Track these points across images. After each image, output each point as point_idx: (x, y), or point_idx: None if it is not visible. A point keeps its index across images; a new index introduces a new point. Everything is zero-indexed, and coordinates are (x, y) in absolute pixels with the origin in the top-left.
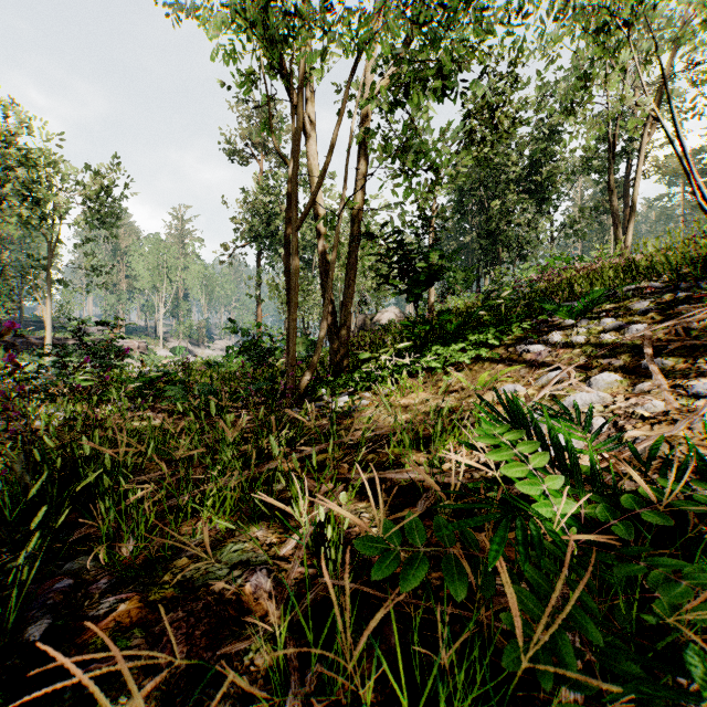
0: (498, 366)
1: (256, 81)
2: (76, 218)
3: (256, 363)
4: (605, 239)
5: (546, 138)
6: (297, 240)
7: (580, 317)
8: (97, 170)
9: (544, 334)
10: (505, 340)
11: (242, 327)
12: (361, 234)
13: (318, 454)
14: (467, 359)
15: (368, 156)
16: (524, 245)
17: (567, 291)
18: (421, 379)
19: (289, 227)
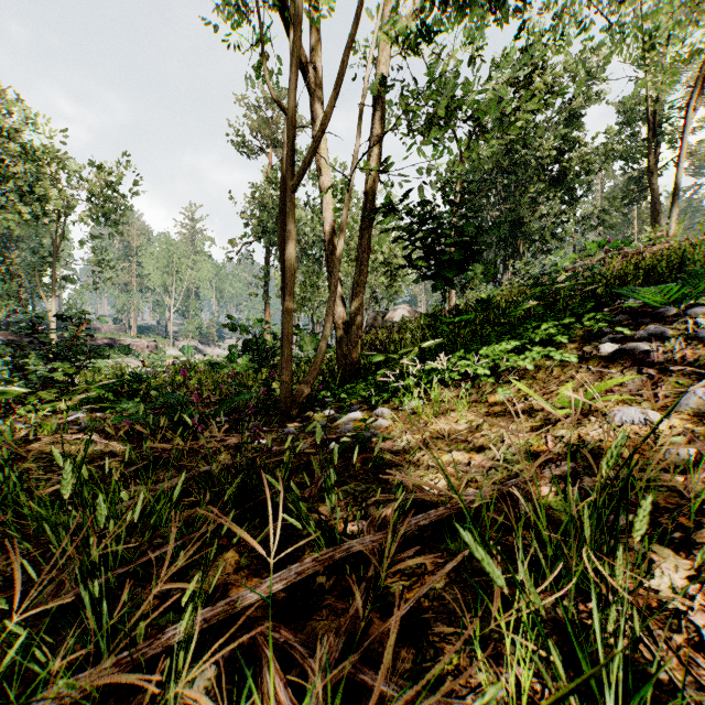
0: (580, 374)
1: (245, 15)
2: (80, 214)
3: (258, 364)
4: (629, 232)
5: (570, 123)
6: (292, 204)
7: (683, 304)
8: (101, 164)
9: (632, 327)
10: (573, 337)
11: (241, 324)
12: (375, 208)
13: (305, 548)
14: (530, 363)
15: (383, 114)
16: (546, 237)
17: (632, 276)
18: (465, 392)
19: (284, 192)
